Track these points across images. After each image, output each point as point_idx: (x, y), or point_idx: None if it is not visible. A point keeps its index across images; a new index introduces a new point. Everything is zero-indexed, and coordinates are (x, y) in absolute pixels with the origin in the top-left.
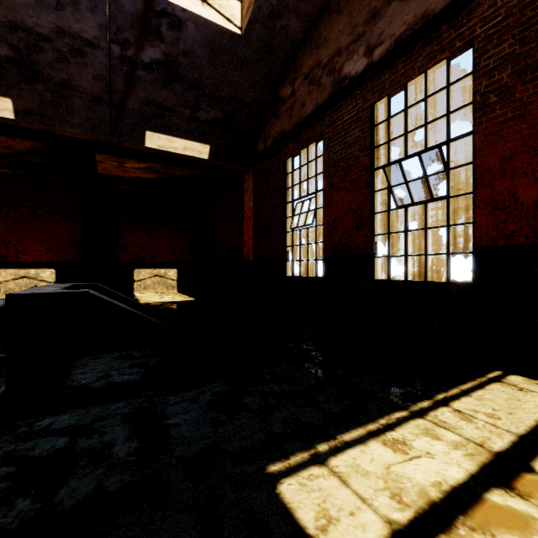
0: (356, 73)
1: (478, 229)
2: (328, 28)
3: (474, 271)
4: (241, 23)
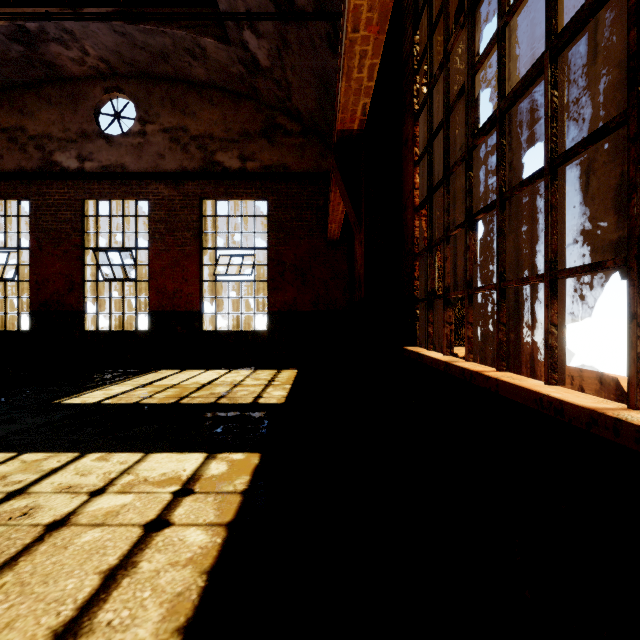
0: (68, 167)
1: (151, 301)
2: (36, 106)
3: (149, 324)
4: None
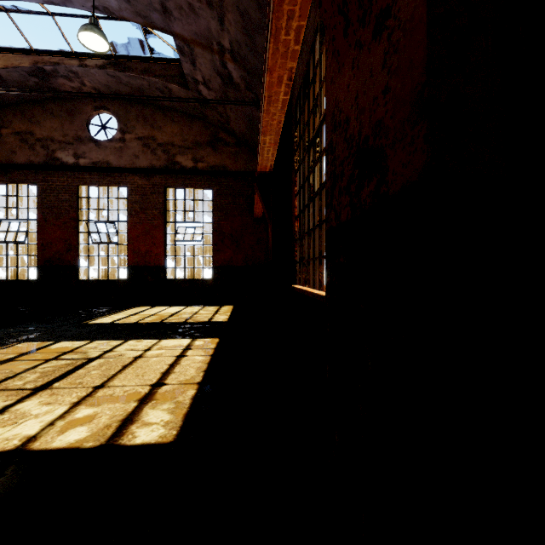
0: (67, 162)
1: (129, 259)
2: (42, 117)
3: (128, 275)
4: None
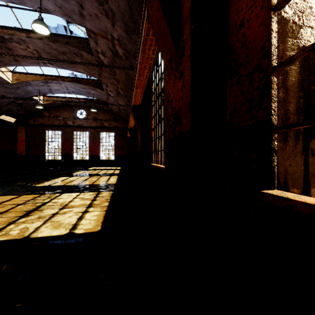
0: (70, 124)
1: (89, 153)
2: (63, 111)
3: (89, 158)
4: (43, 101)
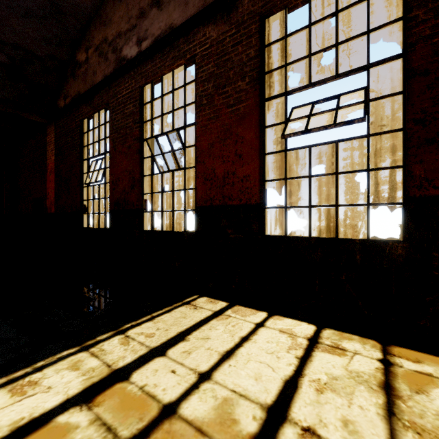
0: (131, 57)
1: (198, 193)
2: (112, 11)
3: (196, 224)
4: None
